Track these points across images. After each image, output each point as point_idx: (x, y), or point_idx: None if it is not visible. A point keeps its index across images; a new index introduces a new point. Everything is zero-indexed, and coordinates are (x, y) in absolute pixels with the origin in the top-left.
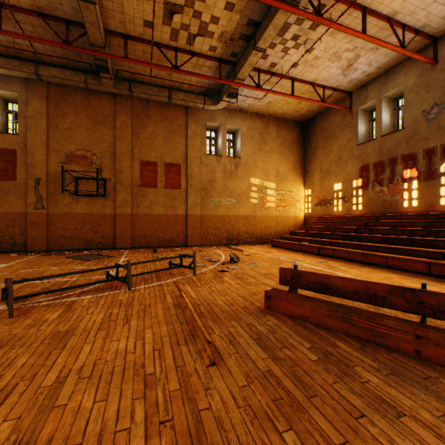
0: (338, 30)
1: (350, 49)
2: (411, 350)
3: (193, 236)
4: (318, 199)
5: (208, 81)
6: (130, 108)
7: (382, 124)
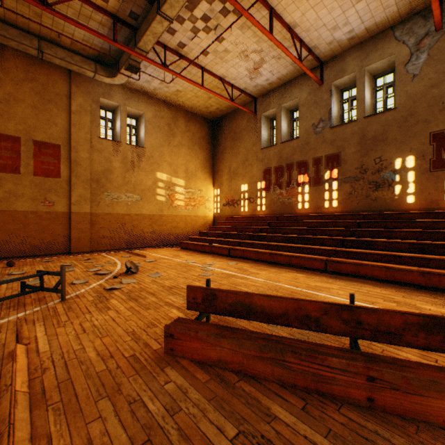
0: (249, 20)
1: (257, 51)
2: (363, 397)
3: (80, 239)
4: (226, 199)
5: (100, 43)
6: None
7: (281, 132)
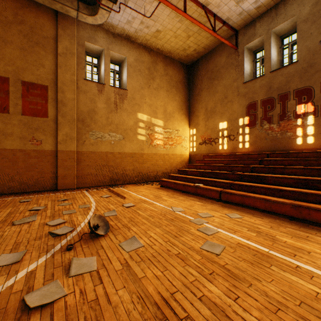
0: None
1: None
2: None
3: (66, 177)
4: (203, 138)
5: None
6: None
7: (271, 60)
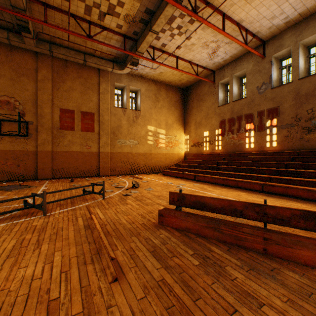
0: (207, 25)
1: (214, 41)
2: (261, 248)
3: (104, 168)
4: (193, 142)
5: (116, 51)
6: (51, 65)
7: (233, 94)
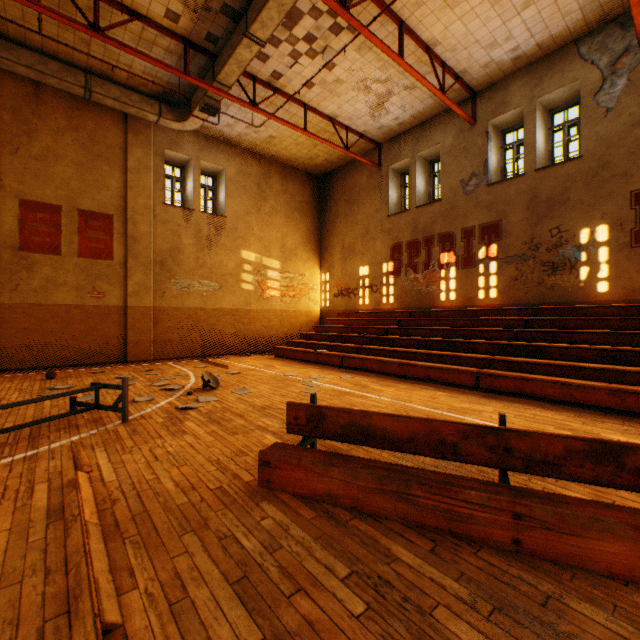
0: (369, 40)
1: (382, 80)
2: (508, 539)
3: (139, 343)
4: (339, 287)
5: (166, 76)
6: None
7: (417, 192)
